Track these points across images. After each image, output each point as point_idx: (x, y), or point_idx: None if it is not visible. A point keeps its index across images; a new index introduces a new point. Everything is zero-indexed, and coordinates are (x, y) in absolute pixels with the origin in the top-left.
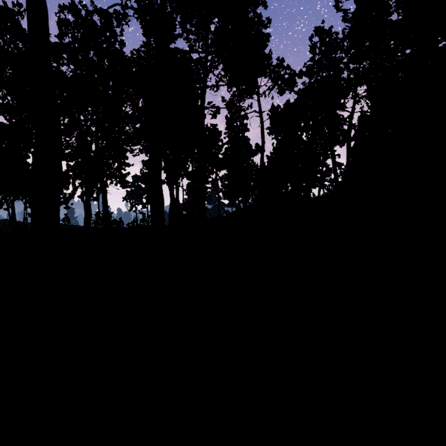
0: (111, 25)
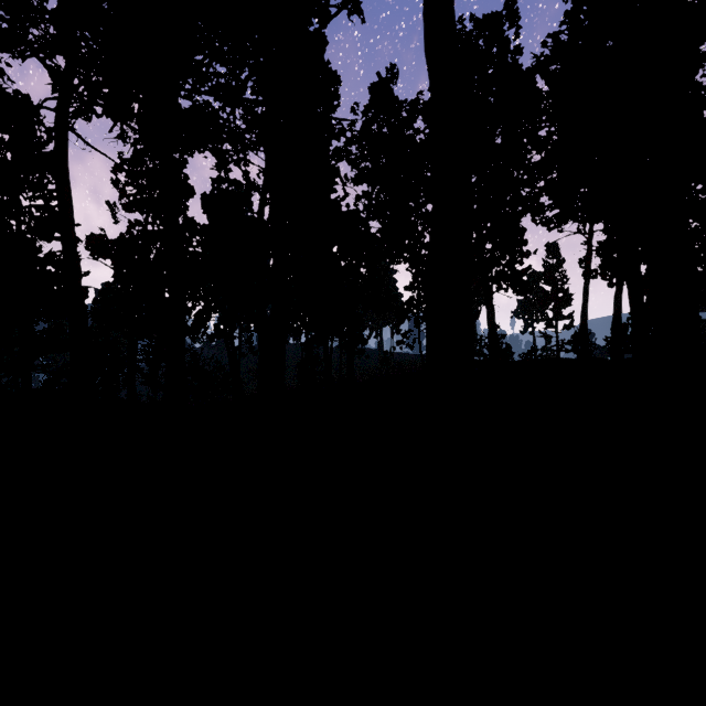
0: (500, 31)
